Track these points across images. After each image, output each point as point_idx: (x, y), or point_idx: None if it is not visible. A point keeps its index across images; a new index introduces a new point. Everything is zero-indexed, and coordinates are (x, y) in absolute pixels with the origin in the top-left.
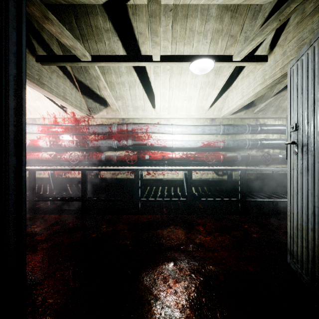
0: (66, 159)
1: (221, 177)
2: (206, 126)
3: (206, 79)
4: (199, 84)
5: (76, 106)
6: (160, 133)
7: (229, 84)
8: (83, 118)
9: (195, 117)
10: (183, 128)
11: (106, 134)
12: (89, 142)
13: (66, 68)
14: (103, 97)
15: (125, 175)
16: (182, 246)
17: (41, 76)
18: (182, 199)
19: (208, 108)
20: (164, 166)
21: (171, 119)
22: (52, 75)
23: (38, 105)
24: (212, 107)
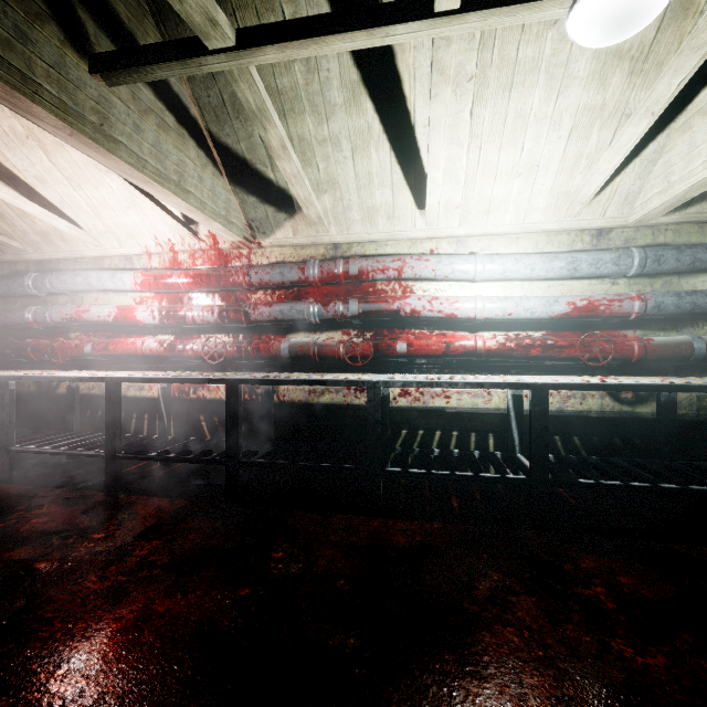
0: (196, 353)
1: (628, 409)
2: (582, 252)
3: (596, 94)
4: (569, 117)
5: (215, 213)
6: (438, 281)
7: (675, 107)
8: (237, 249)
9: (543, 228)
10: (507, 261)
11: (292, 289)
12: (251, 310)
13: (184, 107)
14: (284, 187)
15: (341, 395)
16: (561, 700)
17: (106, 116)
18: (515, 478)
19: (593, 195)
20: (450, 372)
21: (470, 240)
22: (142, 121)
23: (133, 223)
24: (602, 194)
